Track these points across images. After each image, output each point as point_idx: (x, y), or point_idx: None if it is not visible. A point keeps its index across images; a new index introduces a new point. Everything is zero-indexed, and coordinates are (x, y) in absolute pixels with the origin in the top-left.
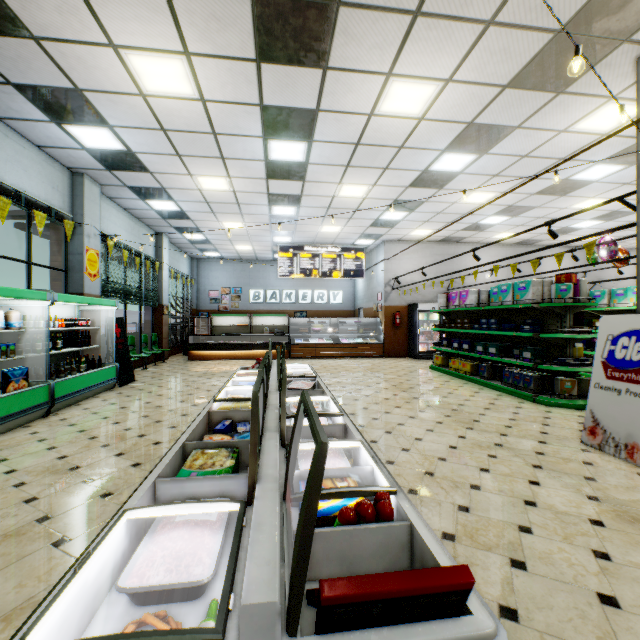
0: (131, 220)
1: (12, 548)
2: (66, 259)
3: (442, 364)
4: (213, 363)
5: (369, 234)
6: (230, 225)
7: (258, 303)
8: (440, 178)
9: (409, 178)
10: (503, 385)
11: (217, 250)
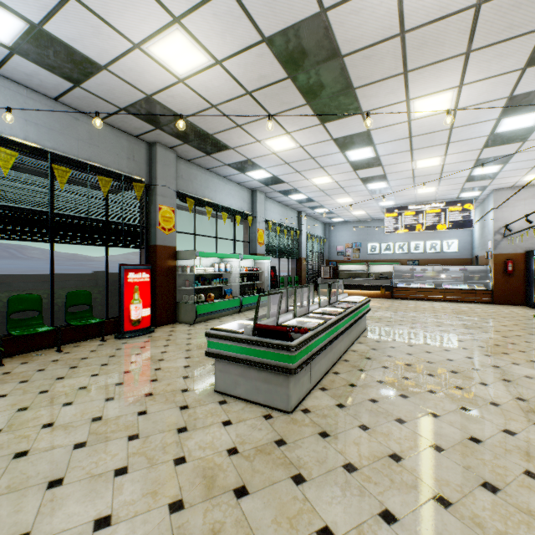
0: (282, 208)
1: None
2: (249, 236)
3: None
4: None
5: (470, 188)
6: (342, 200)
7: (374, 254)
8: (515, 135)
9: (478, 143)
10: None
11: (340, 217)
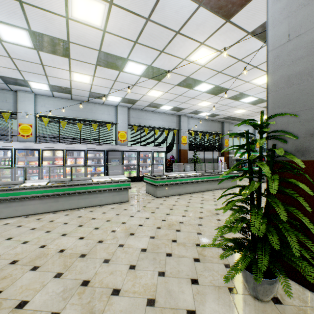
0: None
1: None
2: None
3: None
4: None
5: None
6: None
7: None
8: None
9: None
10: None
11: None
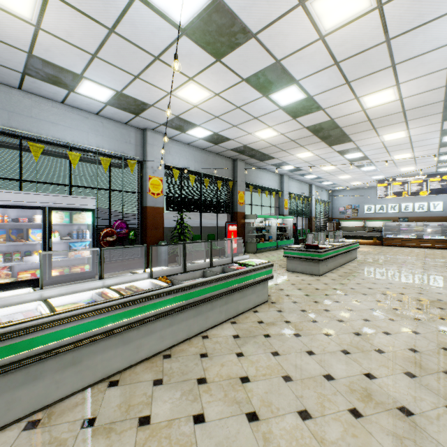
0: (298, 183)
1: (277, 261)
2: (279, 204)
3: None
4: None
5: (443, 166)
6: (342, 177)
7: (369, 213)
8: None
9: (434, 146)
10: None
11: (341, 186)
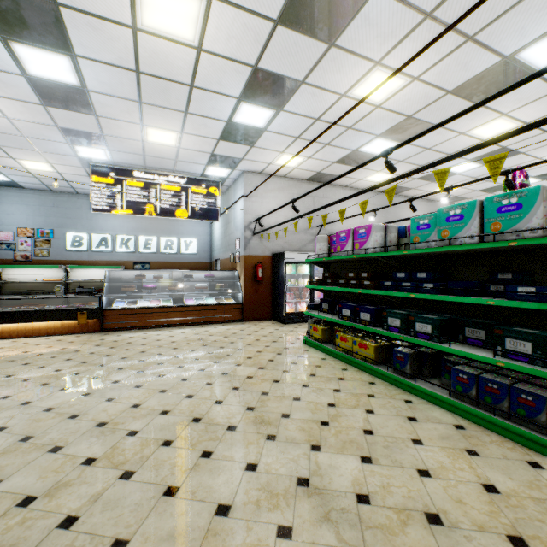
0: None
1: None
2: None
3: (323, 338)
4: None
5: (222, 156)
6: None
7: (80, 251)
8: None
9: None
10: (453, 397)
11: None
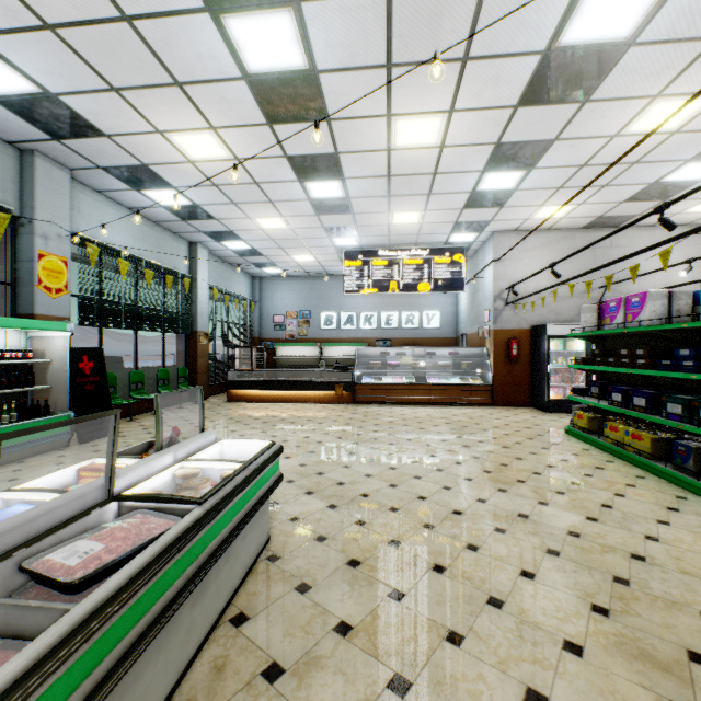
0: (143, 224)
1: None
2: (13, 268)
3: (589, 428)
4: (250, 407)
5: (467, 223)
6: (268, 223)
7: (330, 329)
8: (583, 69)
9: (516, 80)
10: None
11: (275, 264)
